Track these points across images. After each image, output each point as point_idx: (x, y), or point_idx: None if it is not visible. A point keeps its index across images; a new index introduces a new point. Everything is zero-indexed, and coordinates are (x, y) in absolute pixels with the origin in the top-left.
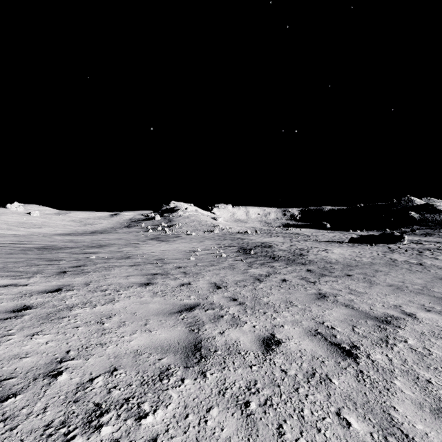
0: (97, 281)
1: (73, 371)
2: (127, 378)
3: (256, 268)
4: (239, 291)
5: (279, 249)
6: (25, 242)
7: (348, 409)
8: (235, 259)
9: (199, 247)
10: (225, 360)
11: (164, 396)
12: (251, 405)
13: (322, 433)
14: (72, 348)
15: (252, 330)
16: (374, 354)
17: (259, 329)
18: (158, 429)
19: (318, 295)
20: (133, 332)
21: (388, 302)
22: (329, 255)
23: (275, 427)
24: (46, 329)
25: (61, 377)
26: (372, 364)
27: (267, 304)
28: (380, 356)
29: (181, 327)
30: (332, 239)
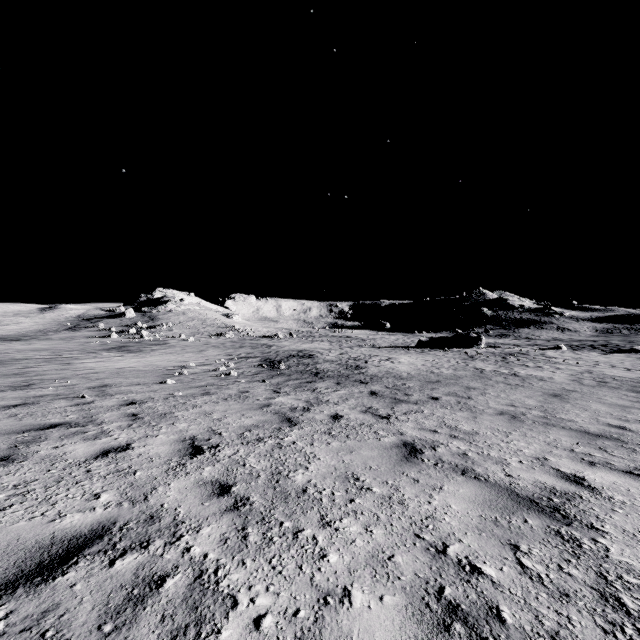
0: None
1: None
2: None
3: (287, 394)
4: (244, 458)
5: (324, 360)
6: None
7: None
8: (252, 379)
9: (194, 360)
10: None
11: None
12: None
13: None
14: None
15: None
16: None
17: (273, 635)
18: None
19: (404, 450)
20: None
21: (521, 450)
22: (396, 367)
23: None
24: None
25: None
26: None
27: (304, 493)
28: None
29: None
30: (395, 344)
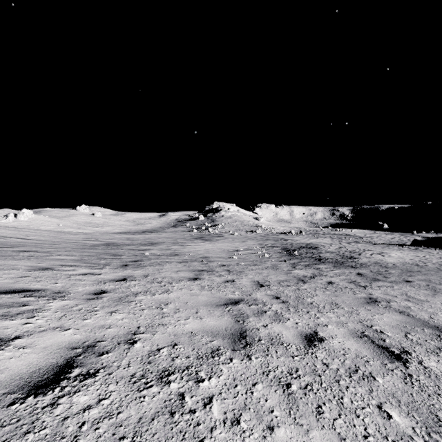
0: (153, 274)
1: (144, 341)
2: (185, 352)
3: (300, 269)
4: (282, 291)
5: (326, 251)
6: (93, 239)
7: (390, 404)
8: (278, 259)
9: (241, 247)
10: (268, 349)
11: (216, 368)
12: (292, 386)
13: (360, 418)
14: (141, 325)
15: (294, 326)
16: (428, 361)
17: (301, 326)
18: (213, 391)
19: (368, 300)
20: (187, 318)
21: None
22: (384, 259)
23: (315, 407)
24: (120, 309)
25: (137, 345)
26: (424, 370)
27: (311, 304)
28: (435, 364)
29: (228, 318)
30: (390, 242)
